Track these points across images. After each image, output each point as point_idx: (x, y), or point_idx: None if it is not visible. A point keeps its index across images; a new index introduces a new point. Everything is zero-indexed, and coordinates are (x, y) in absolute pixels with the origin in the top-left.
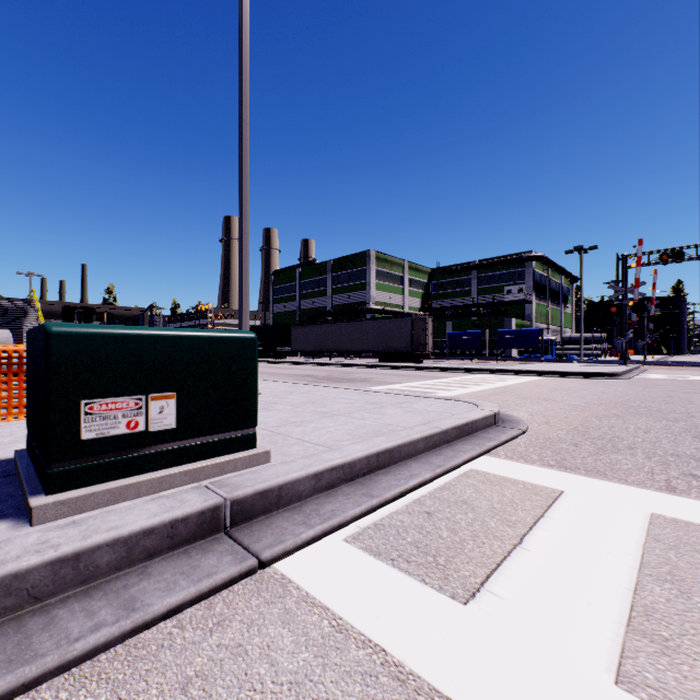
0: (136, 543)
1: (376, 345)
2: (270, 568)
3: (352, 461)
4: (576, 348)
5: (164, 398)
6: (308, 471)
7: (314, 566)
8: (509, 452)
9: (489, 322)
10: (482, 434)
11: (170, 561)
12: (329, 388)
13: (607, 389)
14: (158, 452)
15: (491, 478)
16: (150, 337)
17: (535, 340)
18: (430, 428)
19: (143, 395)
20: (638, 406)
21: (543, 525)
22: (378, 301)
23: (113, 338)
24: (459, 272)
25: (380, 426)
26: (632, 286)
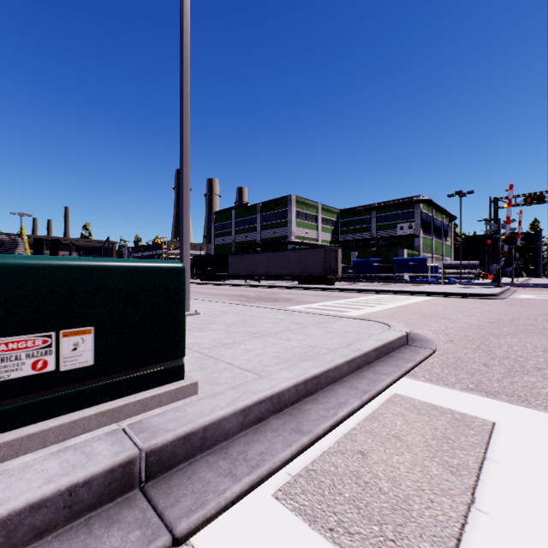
0: (19, 522)
1: (296, 270)
2: (186, 545)
3: (281, 391)
4: (455, 272)
5: (79, 334)
6: (236, 407)
7: (239, 541)
8: (426, 373)
9: (386, 252)
10: (398, 354)
11: (63, 541)
12: (258, 308)
13: (491, 308)
14: (71, 392)
15: (417, 405)
16: (62, 268)
17: (423, 266)
18: (352, 351)
19: (53, 331)
20: (524, 324)
21: (489, 472)
22: (298, 235)
23: (14, 269)
24: (362, 213)
25: (305, 347)
26: (504, 222)
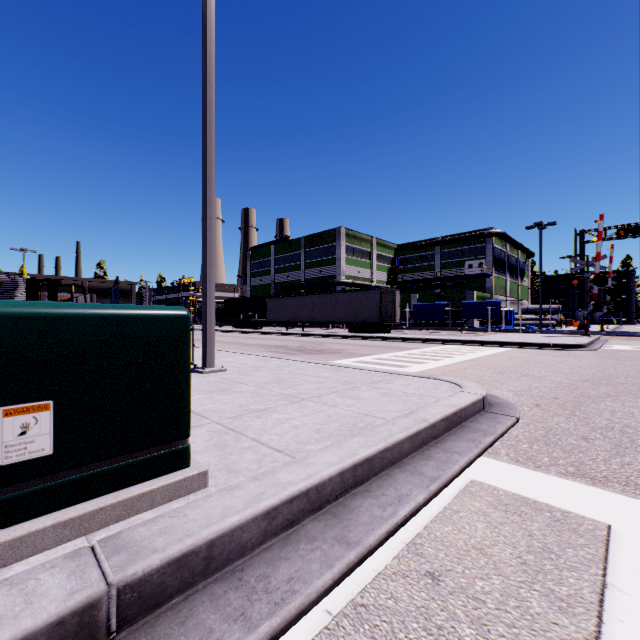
0: None
1: (346, 316)
2: None
3: (321, 482)
4: (533, 318)
5: (30, 411)
6: (257, 510)
7: None
8: (510, 450)
9: (452, 294)
10: (473, 424)
11: None
12: (299, 363)
13: (581, 362)
14: (18, 495)
15: (503, 498)
16: (2, 317)
17: (496, 311)
18: (415, 421)
19: None
20: (625, 383)
21: (615, 609)
22: (348, 275)
23: None
24: (424, 248)
25: (354, 416)
26: (593, 259)
